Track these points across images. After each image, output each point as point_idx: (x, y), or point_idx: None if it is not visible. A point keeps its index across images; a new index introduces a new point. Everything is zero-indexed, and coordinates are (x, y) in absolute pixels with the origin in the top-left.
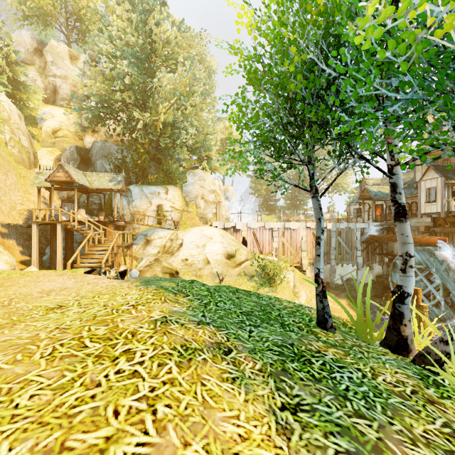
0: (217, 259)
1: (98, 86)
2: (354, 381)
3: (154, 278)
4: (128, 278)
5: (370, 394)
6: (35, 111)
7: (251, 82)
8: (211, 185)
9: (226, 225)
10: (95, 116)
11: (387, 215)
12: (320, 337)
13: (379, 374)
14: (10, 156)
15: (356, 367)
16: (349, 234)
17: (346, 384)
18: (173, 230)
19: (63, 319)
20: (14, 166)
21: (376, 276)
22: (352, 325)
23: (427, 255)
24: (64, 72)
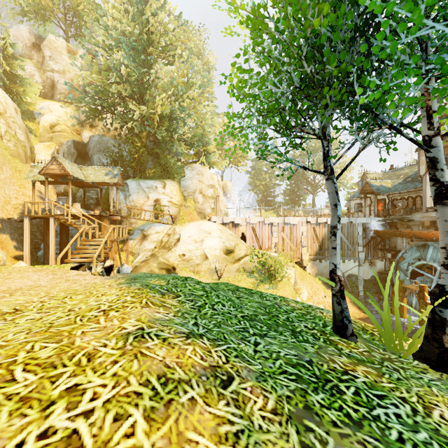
0: (215, 255)
1: (93, 77)
2: (405, 422)
3: (144, 274)
4: (114, 274)
5: (435, 446)
6: (32, 105)
7: (255, 34)
8: (209, 180)
9: (224, 220)
10: (92, 109)
11: (390, 209)
12: (342, 348)
13: (432, 406)
14: (5, 149)
15: (399, 396)
16: (350, 230)
17: (397, 428)
18: (170, 225)
19: (7, 330)
20: (9, 160)
21: (378, 272)
22: (372, 330)
23: (434, 251)
24: (62, 66)
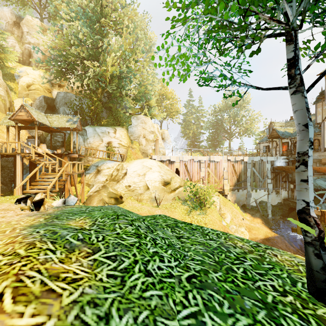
0: (155, 186)
1: (56, 41)
2: None
3: (80, 208)
4: (45, 209)
5: None
6: (13, 69)
7: None
8: (151, 127)
9: (163, 158)
10: (58, 71)
11: (292, 150)
12: None
13: None
14: None
15: None
16: (261, 166)
17: None
18: (119, 162)
19: None
20: None
21: (283, 199)
22: None
23: None
24: (37, 40)
